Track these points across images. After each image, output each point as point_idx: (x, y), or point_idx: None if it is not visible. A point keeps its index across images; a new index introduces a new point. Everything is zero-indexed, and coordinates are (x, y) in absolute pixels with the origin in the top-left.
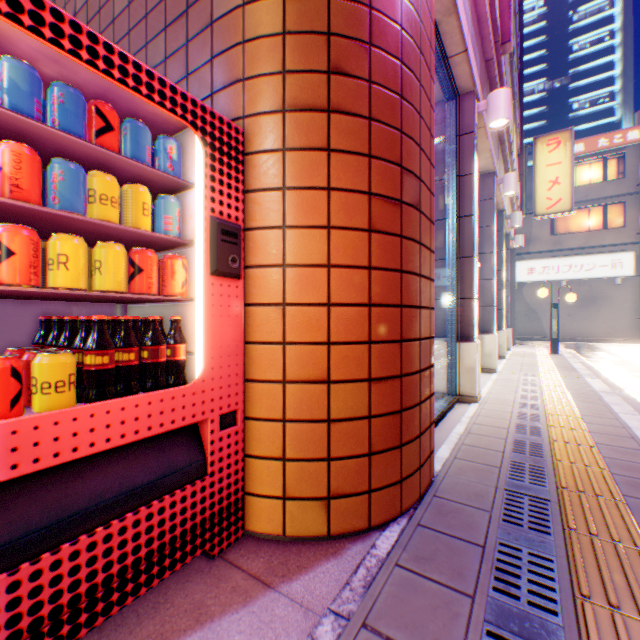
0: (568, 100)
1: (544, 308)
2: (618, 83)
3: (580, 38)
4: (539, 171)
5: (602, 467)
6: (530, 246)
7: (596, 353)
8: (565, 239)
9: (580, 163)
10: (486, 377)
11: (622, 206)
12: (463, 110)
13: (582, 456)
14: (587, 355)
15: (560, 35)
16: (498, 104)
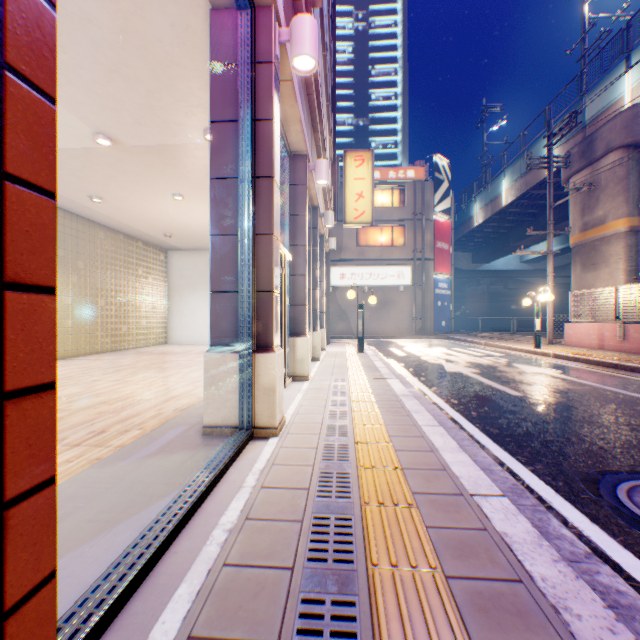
0: (369, 139)
1: (353, 310)
2: (400, 136)
3: (377, 91)
4: (349, 183)
5: (435, 565)
6: (342, 254)
7: (390, 349)
8: (368, 251)
9: (378, 188)
10: (298, 387)
11: (404, 229)
12: (261, 28)
13: (405, 539)
14: (384, 351)
15: (364, 83)
16: (304, 34)
